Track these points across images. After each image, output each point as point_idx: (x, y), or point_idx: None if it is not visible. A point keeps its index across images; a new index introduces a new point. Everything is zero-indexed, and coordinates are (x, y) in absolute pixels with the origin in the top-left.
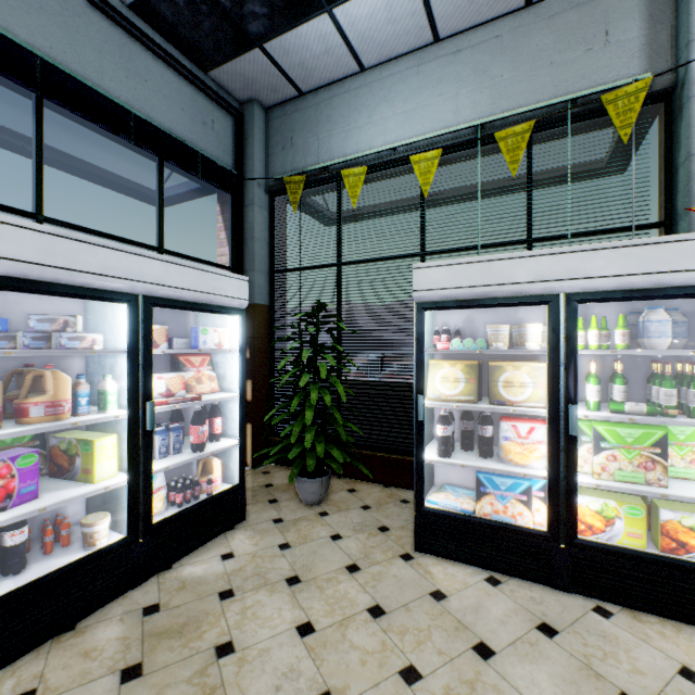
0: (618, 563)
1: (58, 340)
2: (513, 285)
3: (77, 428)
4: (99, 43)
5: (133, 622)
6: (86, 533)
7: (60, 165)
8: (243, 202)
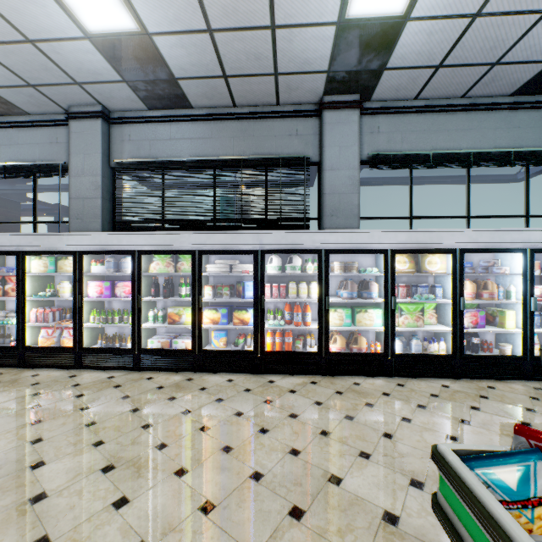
0: None
1: (491, 269)
2: None
3: (490, 307)
4: (493, 126)
5: (528, 388)
6: (501, 349)
7: (462, 182)
8: None
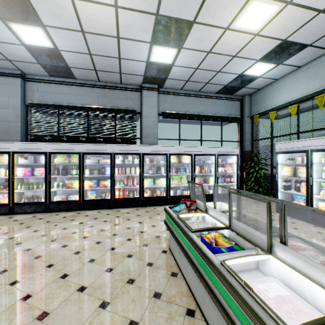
0: (322, 217)
1: (205, 162)
2: (297, 148)
3: (207, 176)
4: (210, 104)
5: None
6: (208, 192)
7: (202, 124)
8: (243, 123)
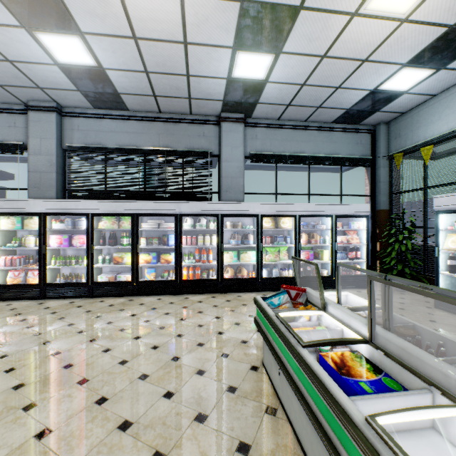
0: None
1: (316, 227)
2: None
3: (318, 249)
4: (322, 140)
5: None
6: (321, 272)
7: (310, 171)
8: (375, 167)
